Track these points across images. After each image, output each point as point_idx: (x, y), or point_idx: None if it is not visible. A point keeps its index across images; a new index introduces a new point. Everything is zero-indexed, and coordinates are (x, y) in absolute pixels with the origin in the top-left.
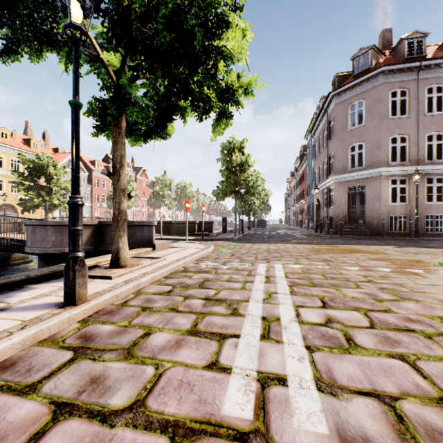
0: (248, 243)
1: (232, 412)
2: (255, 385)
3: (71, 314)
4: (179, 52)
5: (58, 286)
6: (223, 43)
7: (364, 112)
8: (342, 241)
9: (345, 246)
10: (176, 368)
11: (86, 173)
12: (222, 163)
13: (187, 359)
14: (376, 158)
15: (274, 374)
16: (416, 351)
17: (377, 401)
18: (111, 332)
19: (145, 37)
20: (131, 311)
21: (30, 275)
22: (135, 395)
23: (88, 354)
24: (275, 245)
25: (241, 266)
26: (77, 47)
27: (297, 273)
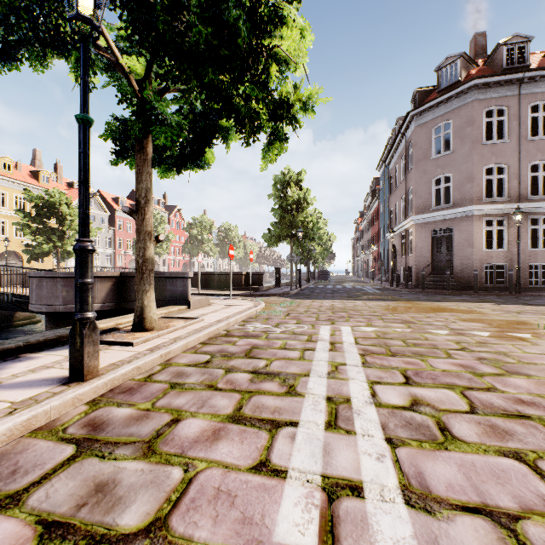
0: (307, 299)
1: (288, 537)
2: (319, 497)
3: (77, 393)
4: (219, 53)
5: (64, 356)
6: (275, 43)
7: (452, 136)
8: (425, 297)
9: (429, 304)
10: (212, 470)
11: (108, 213)
12: (275, 199)
13: (228, 457)
14: (466, 194)
15: (345, 480)
16: (535, 446)
17: (490, 522)
18: (128, 418)
19: (174, 32)
20: (156, 389)
21: (29, 341)
22: (154, 511)
23: (96, 449)
24: (341, 302)
25: (298, 329)
26: (87, 45)
27: (371, 338)
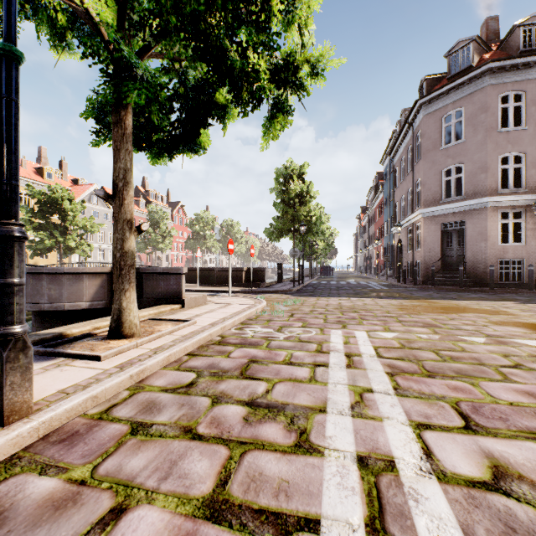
0: (311, 297)
1: None
2: None
3: None
4: None
5: None
6: None
7: (464, 124)
8: (438, 294)
9: (446, 302)
10: None
11: (111, 209)
12: (277, 193)
13: None
14: (480, 185)
15: None
16: None
17: None
18: (43, 503)
19: None
20: (109, 435)
21: None
22: None
23: None
24: (349, 300)
25: (305, 335)
26: None
27: (394, 348)
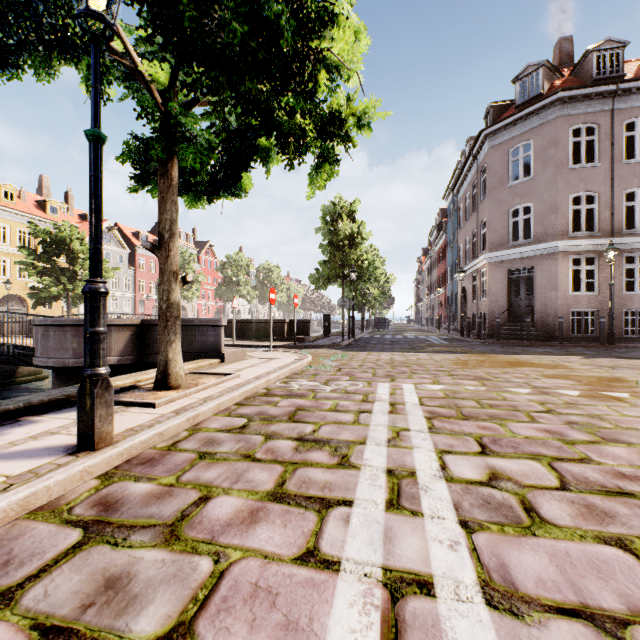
0: (361, 351)
1: None
2: (380, 595)
3: (86, 465)
4: (257, 56)
5: (72, 419)
6: (325, 45)
7: (532, 159)
8: (501, 348)
9: (506, 357)
10: (249, 561)
11: (127, 250)
12: (323, 234)
13: (268, 544)
14: (550, 227)
15: (411, 574)
16: None
17: (592, 628)
18: (147, 495)
19: (203, 31)
20: (181, 460)
21: (31, 402)
22: (177, 613)
23: (107, 533)
24: (402, 355)
25: (352, 387)
26: (98, 47)
27: (438, 398)
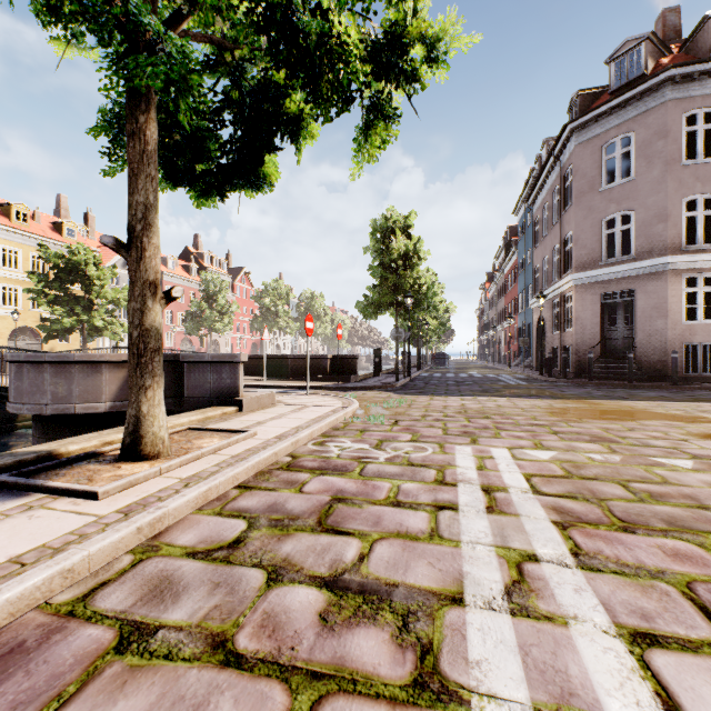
0: (421, 395)
1: None
2: None
3: None
4: None
5: None
6: None
7: (633, 155)
8: (599, 391)
9: (615, 403)
10: None
11: None
12: (373, 254)
13: None
14: (656, 239)
15: None
16: None
17: None
18: None
19: None
20: (74, 654)
21: None
22: None
23: None
24: (475, 400)
25: (417, 454)
26: None
27: (557, 478)
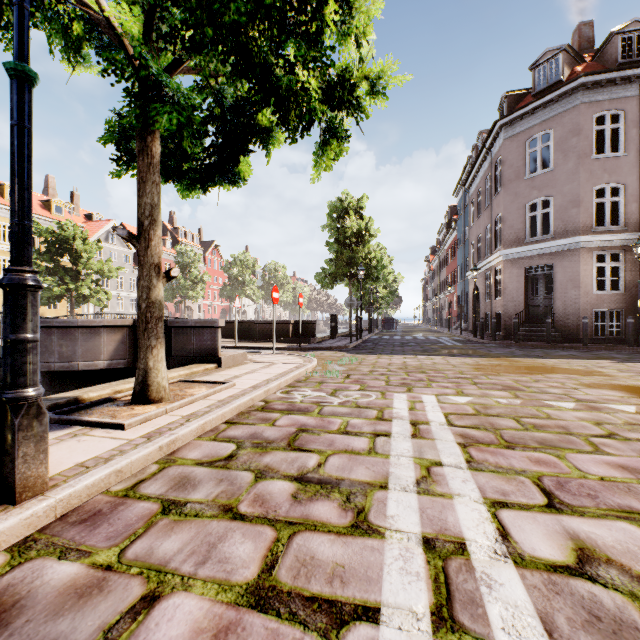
0: (371, 354)
1: None
2: None
3: None
4: None
5: None
6: None
7: (552, 149)
8: (521, 351)
9: (530, 361)
10: None
11: (133, 250)
12: (330, 231)
13: None
14: (571, 221)
15: None
16: None
17: None
18: (64, 590)
19: None
20: (136, 515)
21: None
22: None
23: None
24: (415, 358)
25: (363, 399)
26: None
27: (468, 415)
